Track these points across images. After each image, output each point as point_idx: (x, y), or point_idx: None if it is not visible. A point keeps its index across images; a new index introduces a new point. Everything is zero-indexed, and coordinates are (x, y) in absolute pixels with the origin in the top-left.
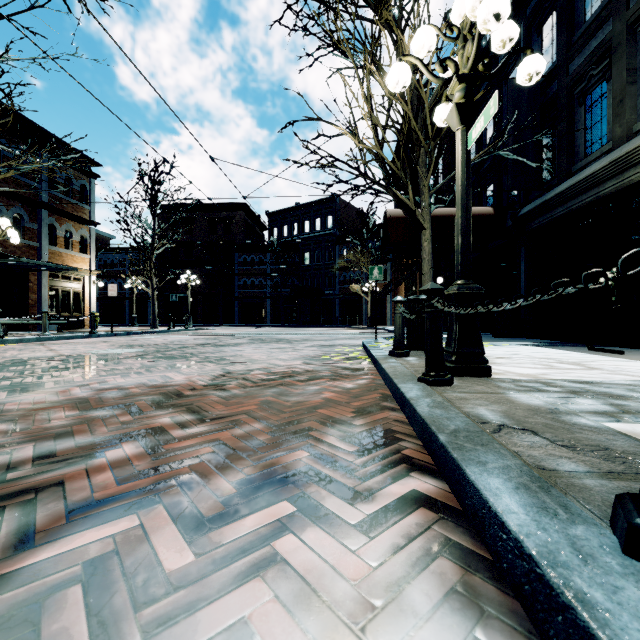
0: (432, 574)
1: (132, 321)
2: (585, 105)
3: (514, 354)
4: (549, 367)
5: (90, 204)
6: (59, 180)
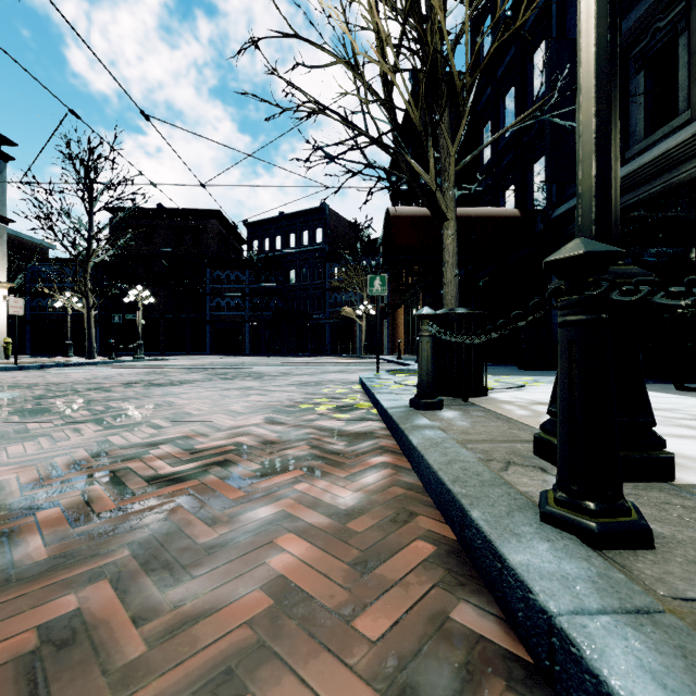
0: None
1: (65, 349)
2: (645, 71)
3: None
4: None
5: None
6: None
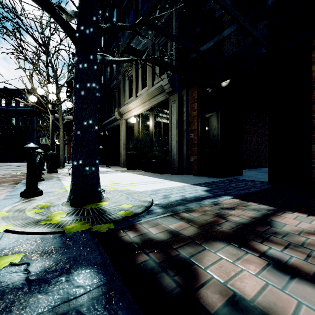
0: (11, 188)
1: None
2: (114, 98)
3: None
4: None
5: None
6: None
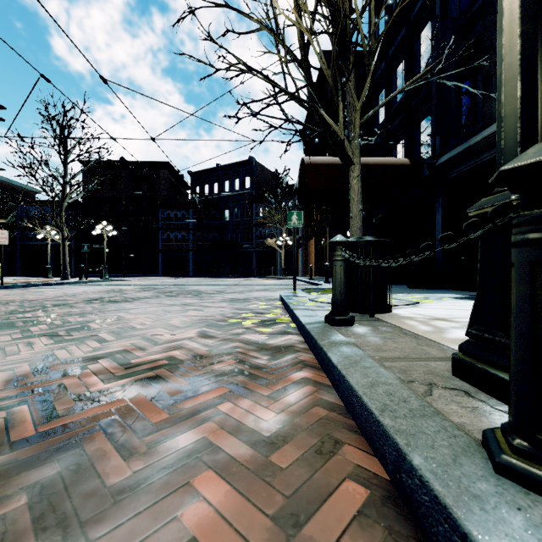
0: None
1: (46, 272)
2: None
3: None
4: None
5: None
6: None
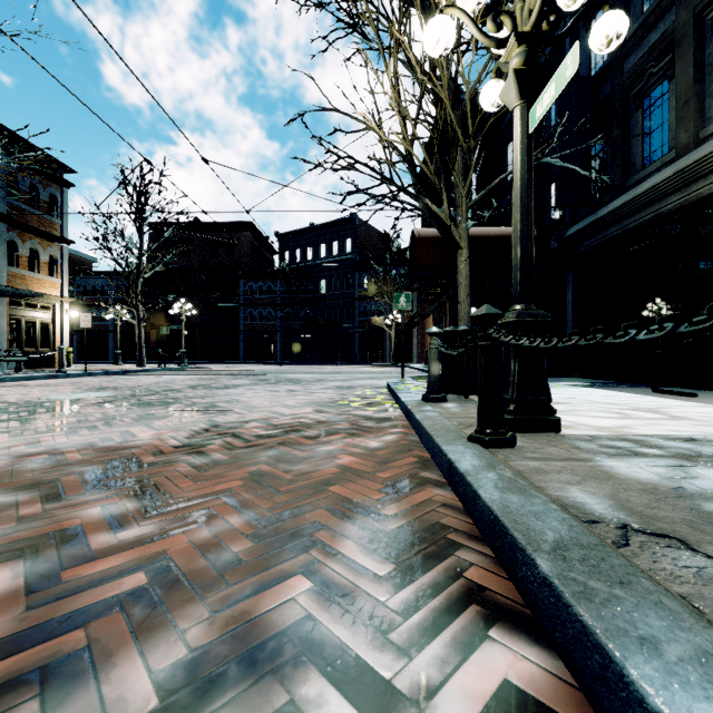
0: None
1: (115, 358)
2: (642, 109)
3: (571, 398)
4: (624, 416)
5: (62, 218)
6: (21, 188)
